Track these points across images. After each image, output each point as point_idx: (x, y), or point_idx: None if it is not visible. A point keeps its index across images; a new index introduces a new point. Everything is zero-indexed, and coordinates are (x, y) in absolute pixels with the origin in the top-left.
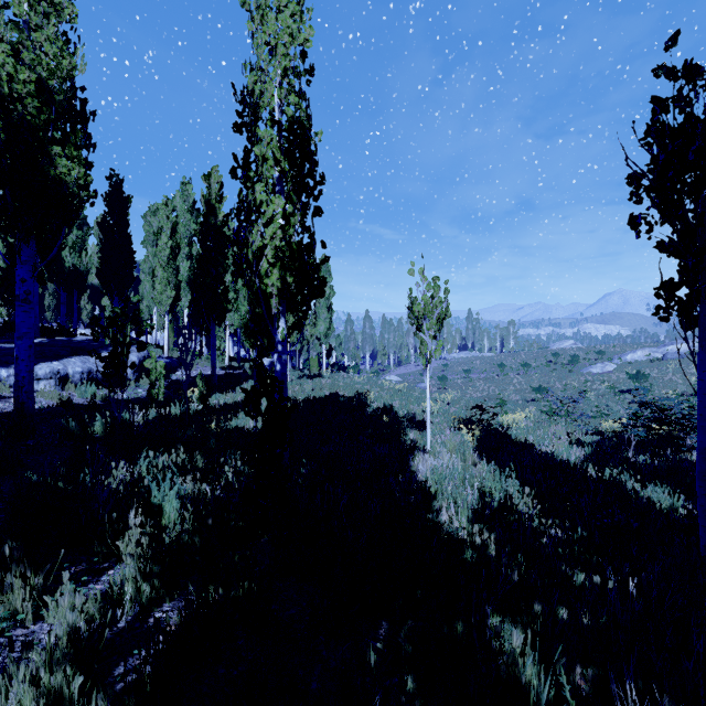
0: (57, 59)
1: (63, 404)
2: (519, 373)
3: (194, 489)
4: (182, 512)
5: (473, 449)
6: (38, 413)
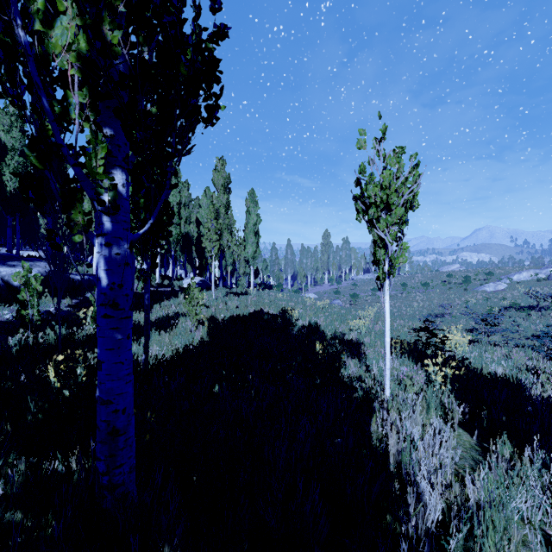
0: None
1: None
2: (419, 291)
3: None
4: None
5: (447, 395)
6: None
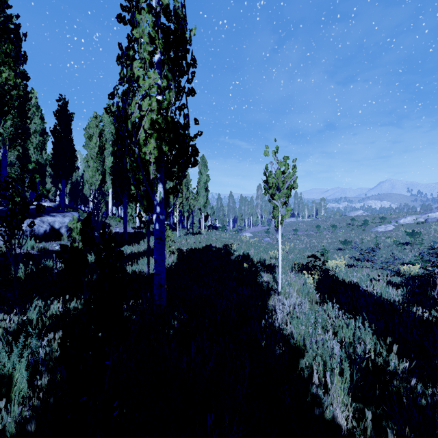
0: None
1: (3, 254)
2: (329, 231)
3: None
4: None
5: (314, 290)
6: None
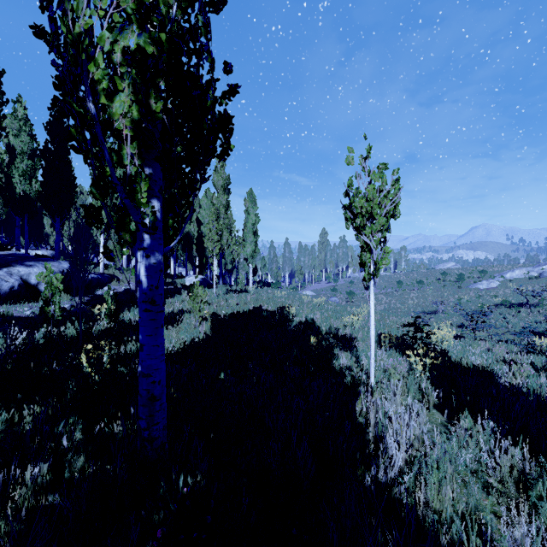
0: None
1: None
2: (414, 289)
3: None
4: None
5: (426, 382)
6: None
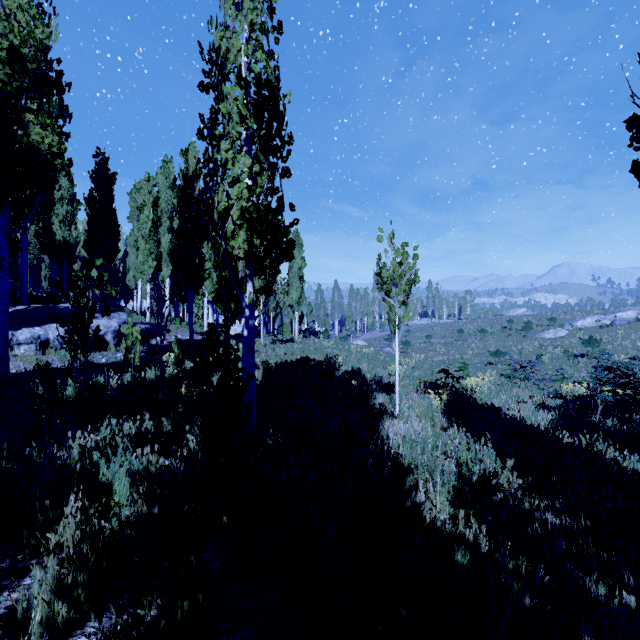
0: (30, 27)
1: (40, 368)
2: (476, 338)
3: (152, 462)
4: (135, 490)
5: (441, 413)
6: (14, 377)
